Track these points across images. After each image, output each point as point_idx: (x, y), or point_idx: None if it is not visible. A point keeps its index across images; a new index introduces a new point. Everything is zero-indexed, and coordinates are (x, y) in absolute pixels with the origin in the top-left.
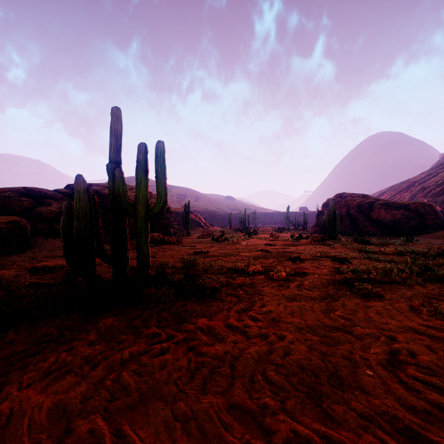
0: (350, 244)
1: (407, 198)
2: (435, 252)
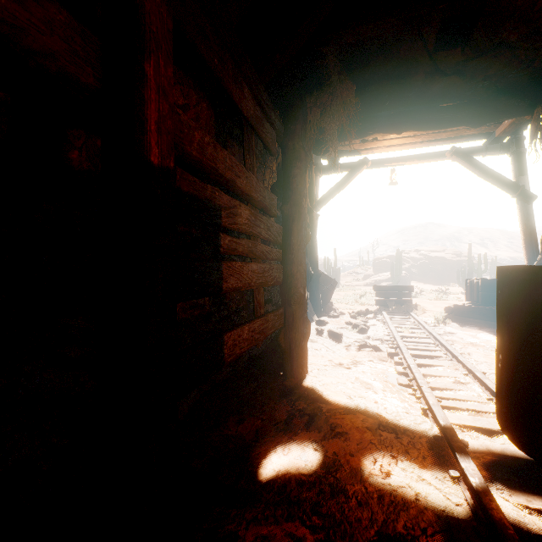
0: None
1: None
2: None
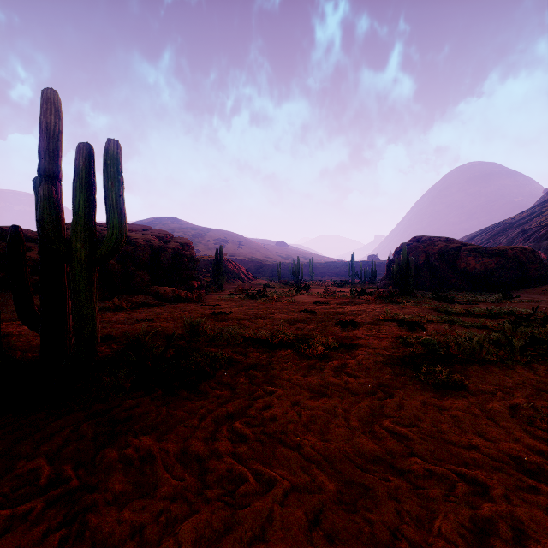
0: (428, 302)
1: (503, 244)
2: (542, 313)
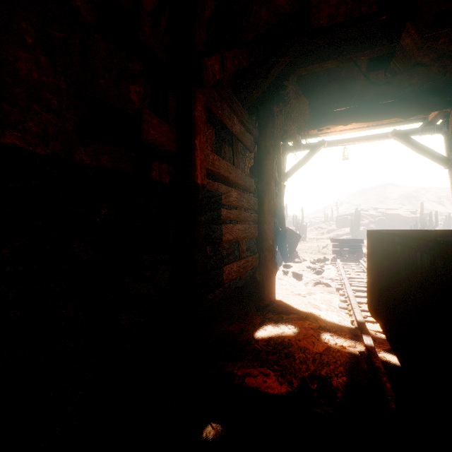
0: None
1: None
2: None
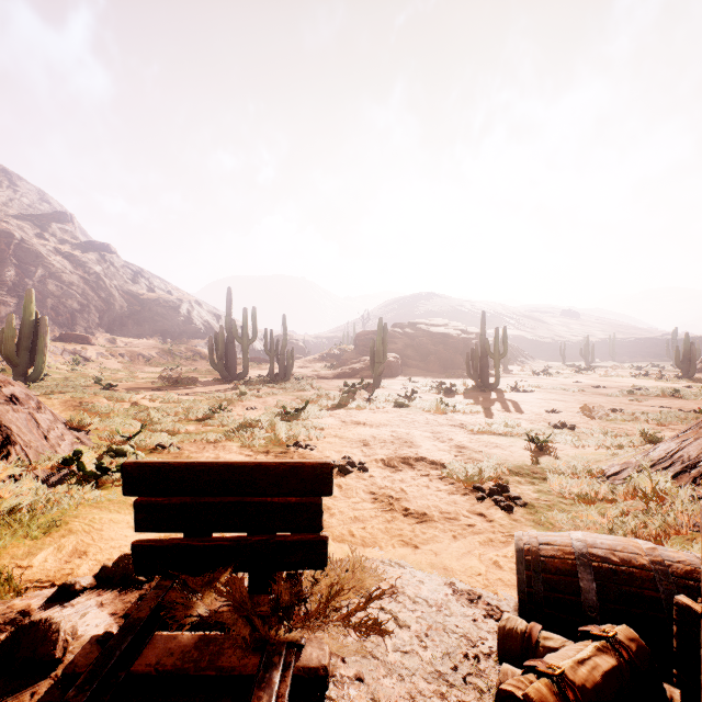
0: (695, 382)
1: None
2: None
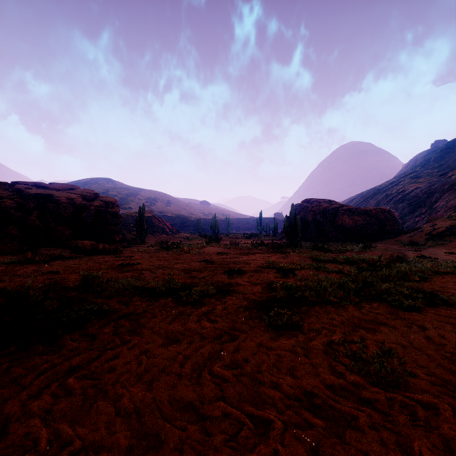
0: (308, 252)
1: (373, 205)
2: (387, 259)
